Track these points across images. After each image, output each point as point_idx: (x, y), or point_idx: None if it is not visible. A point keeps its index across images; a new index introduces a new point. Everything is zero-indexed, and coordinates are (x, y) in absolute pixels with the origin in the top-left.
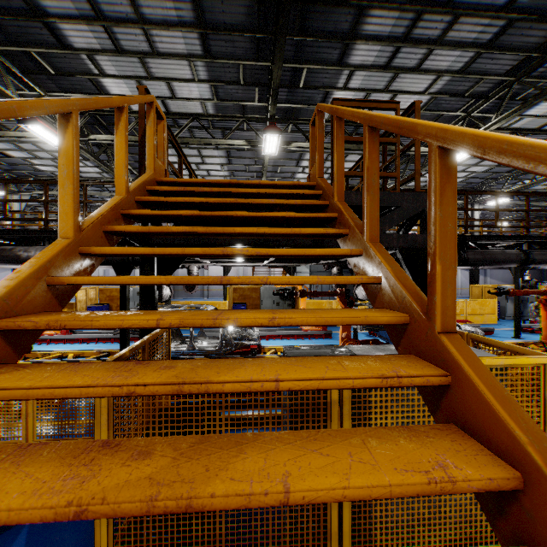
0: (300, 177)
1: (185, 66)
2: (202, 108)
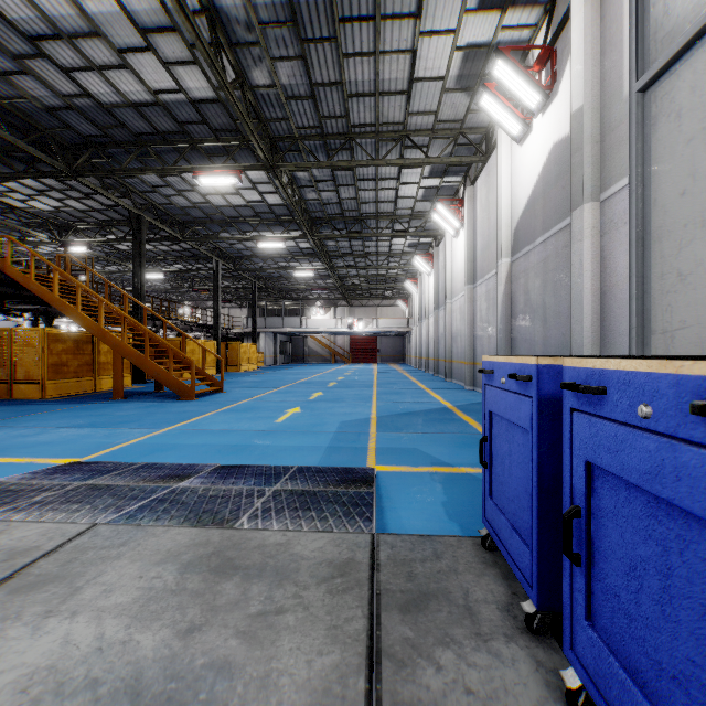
0: None
1: None
2: None
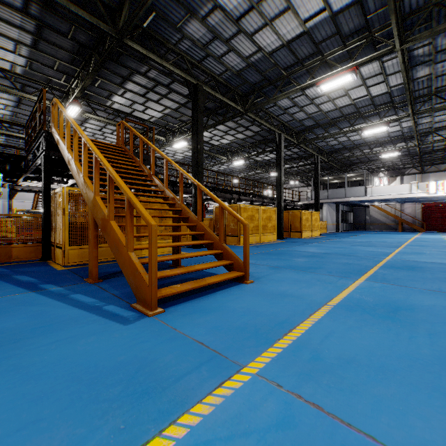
0: None
1: (11, 43)
2: (12, 67)
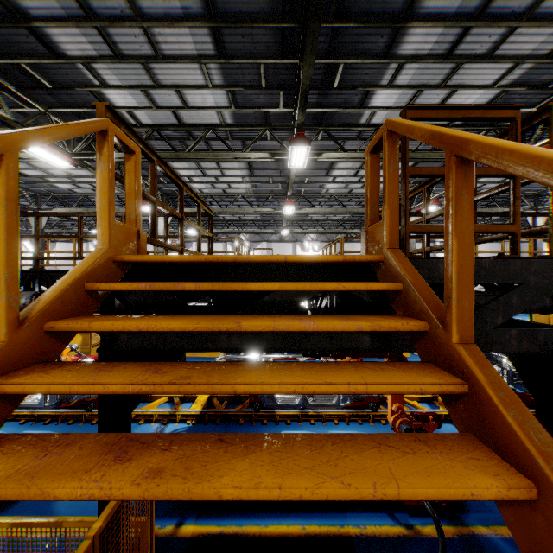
0: (330, 187)
1: (195, 70)
2: (219, 117)
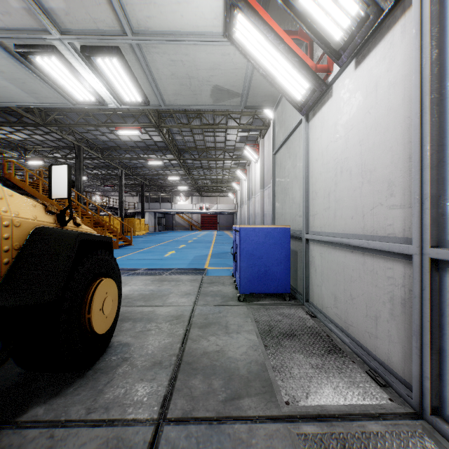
0: None
1: None
2: None
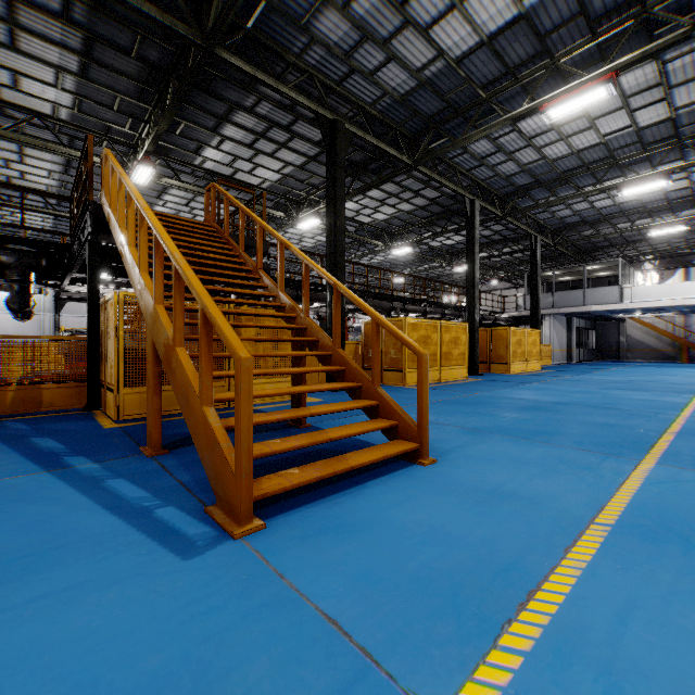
0: (159, 210)
1: (49, 71)
2: (53, 110)
